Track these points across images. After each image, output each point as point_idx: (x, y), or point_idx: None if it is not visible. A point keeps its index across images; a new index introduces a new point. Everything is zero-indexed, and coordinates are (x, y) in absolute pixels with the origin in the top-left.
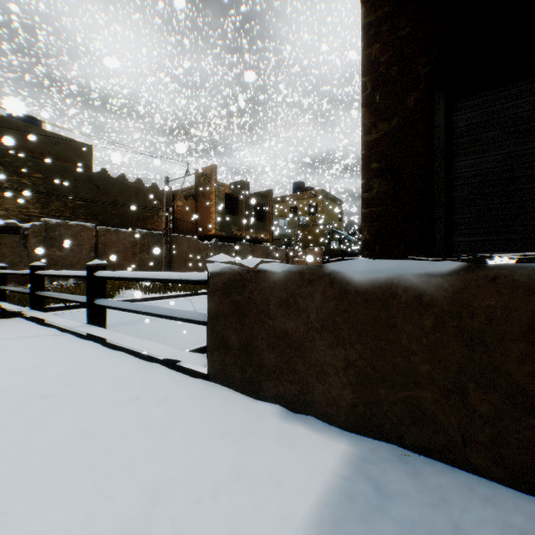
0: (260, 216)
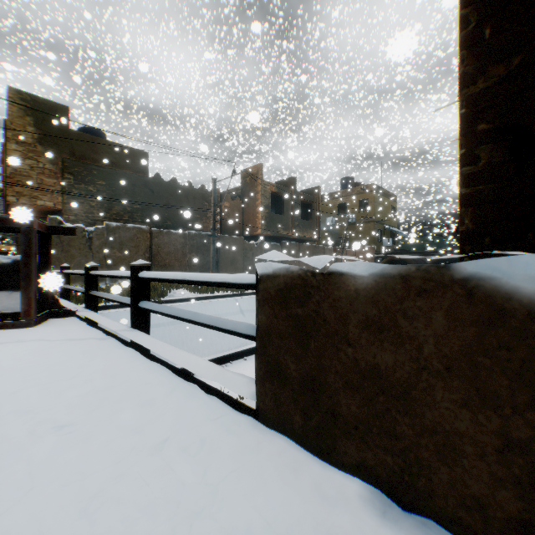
0: (306, 214)
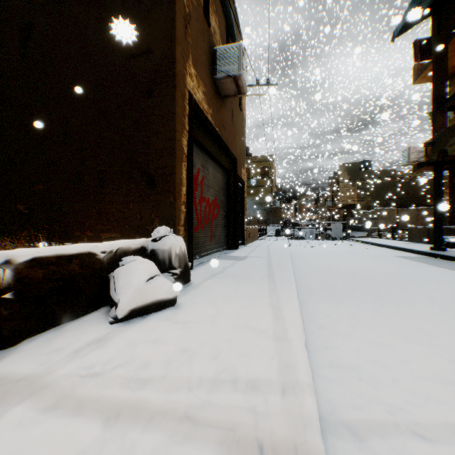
0: None
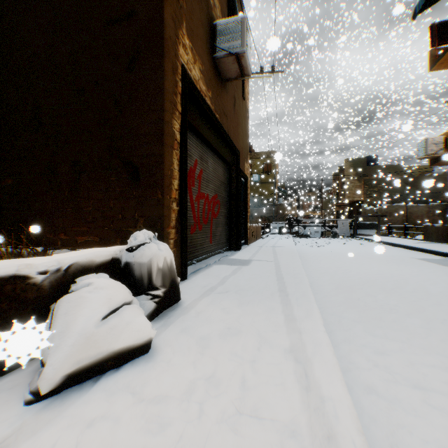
0: None
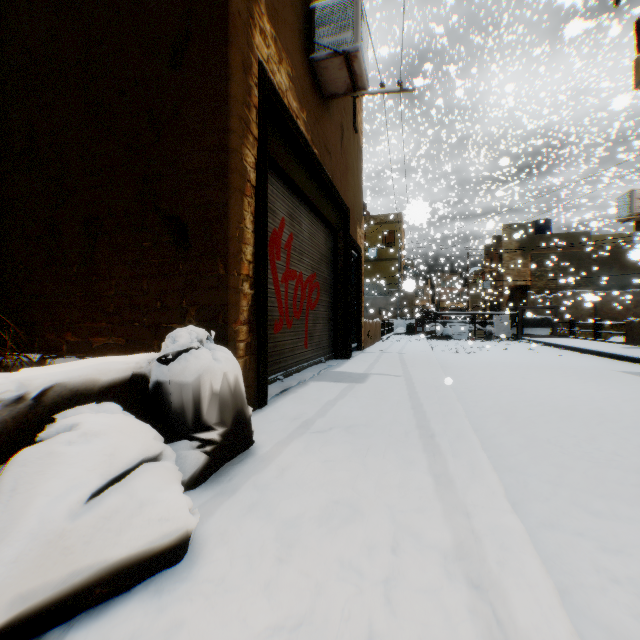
0: None
